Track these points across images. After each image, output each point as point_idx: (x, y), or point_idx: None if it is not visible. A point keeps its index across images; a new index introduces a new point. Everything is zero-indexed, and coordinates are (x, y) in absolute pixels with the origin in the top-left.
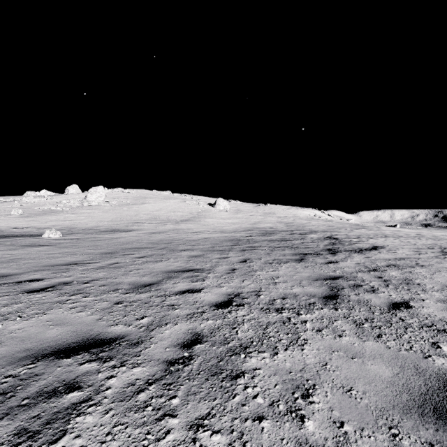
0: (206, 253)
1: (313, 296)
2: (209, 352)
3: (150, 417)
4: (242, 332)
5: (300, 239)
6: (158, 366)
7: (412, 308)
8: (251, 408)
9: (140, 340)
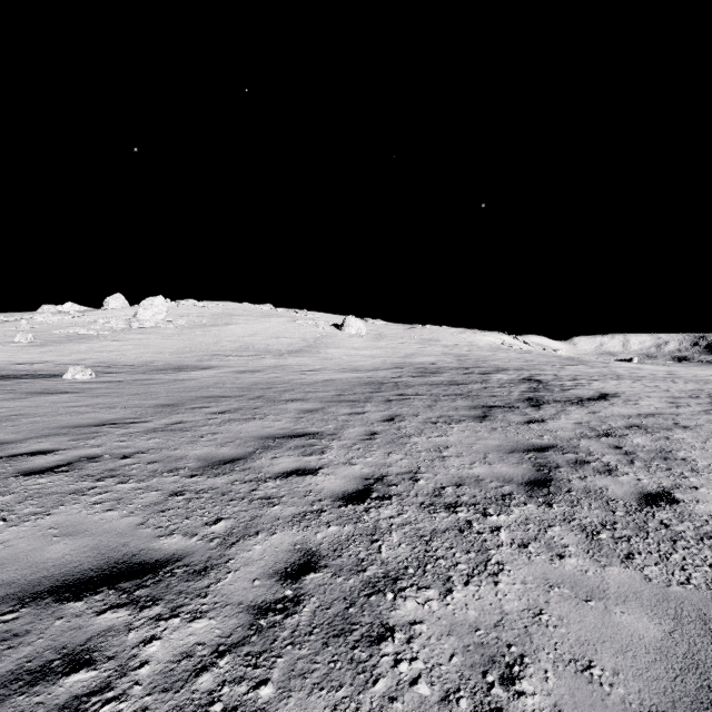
0: (328, 405)
1: (509, 481)
2: (331, 588)
3: None
4: (389, 548)
5: (481, 381)
6: (237, 616)
7: (679, 503)
8: (407, 707)
9: (208, 564)
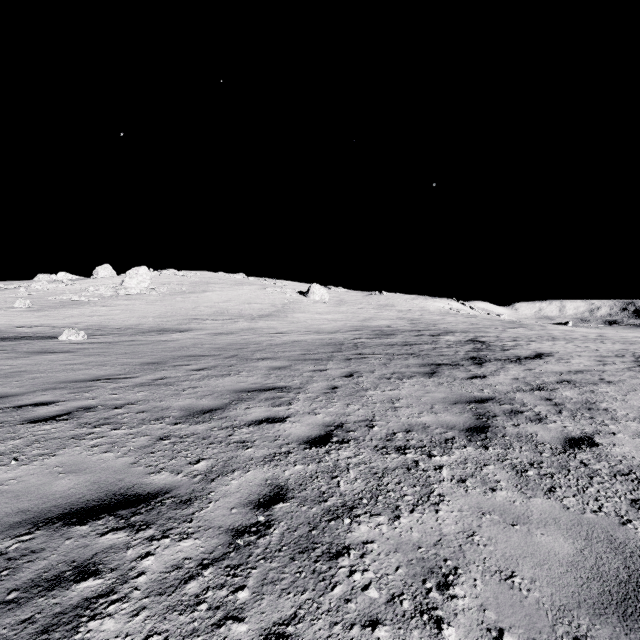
0: (294, 363)
1: (452, 428)
2: (297, 515)
3: (203, 621)
4: (347, 483)
5: (431, 342)
6: (218, 537)
7: (598, 446)
8: (359, 607)
9: (192, 496)
